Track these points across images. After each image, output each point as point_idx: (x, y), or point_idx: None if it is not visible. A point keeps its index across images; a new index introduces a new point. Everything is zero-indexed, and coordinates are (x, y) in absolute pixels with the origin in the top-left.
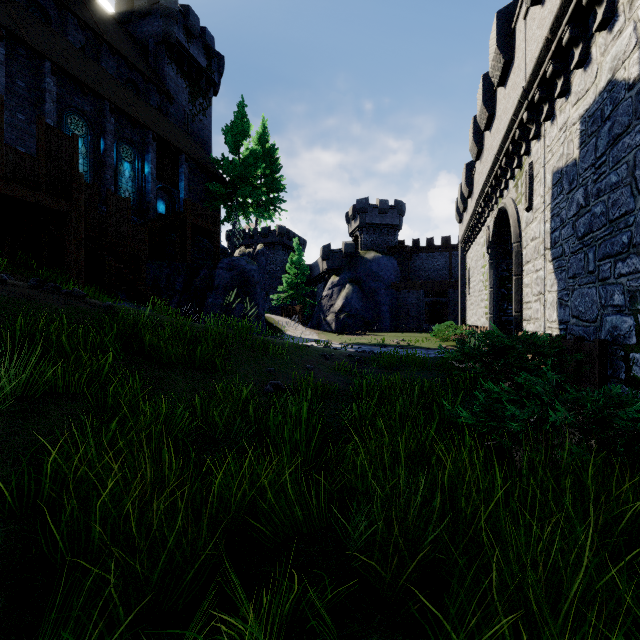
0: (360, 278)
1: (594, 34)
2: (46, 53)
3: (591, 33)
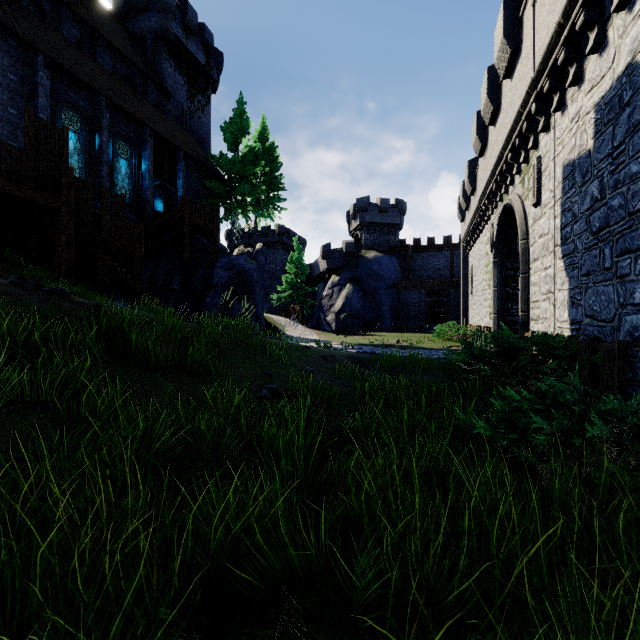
0: (360, 278)
1: (611, 16)
2: (39, 46)
3: (607, 15)
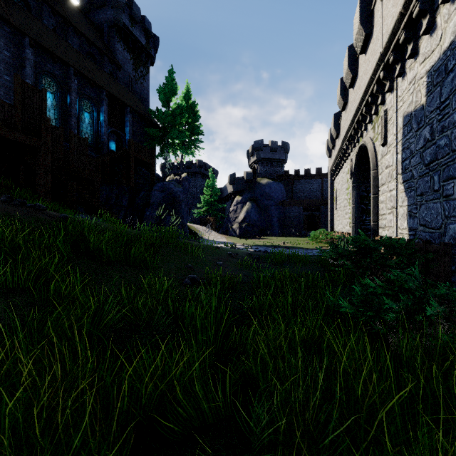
0: (257, 197)
1: (439, 7)
2: (26, 31)
3: (436, 6)
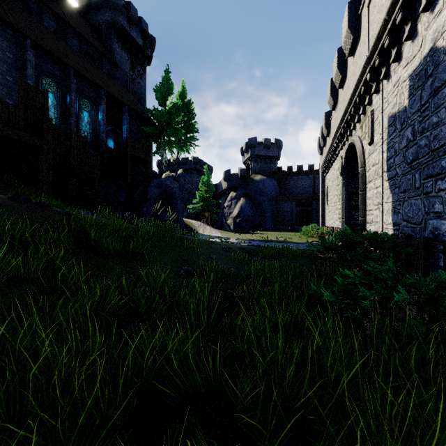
0: (251, 193)
1: (420, 15)
2: (27, 33)
3: (417, 14)
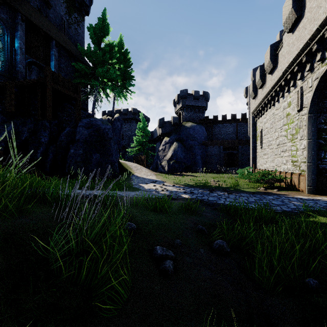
0: (182, 138)
1: None
2: None
3: None
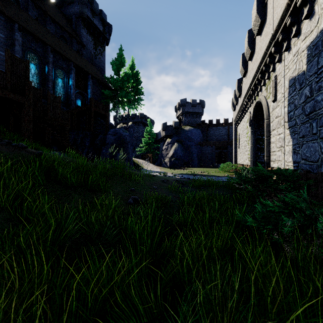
0: (182, 140)
1: None
2: (16, 19)
3: None
